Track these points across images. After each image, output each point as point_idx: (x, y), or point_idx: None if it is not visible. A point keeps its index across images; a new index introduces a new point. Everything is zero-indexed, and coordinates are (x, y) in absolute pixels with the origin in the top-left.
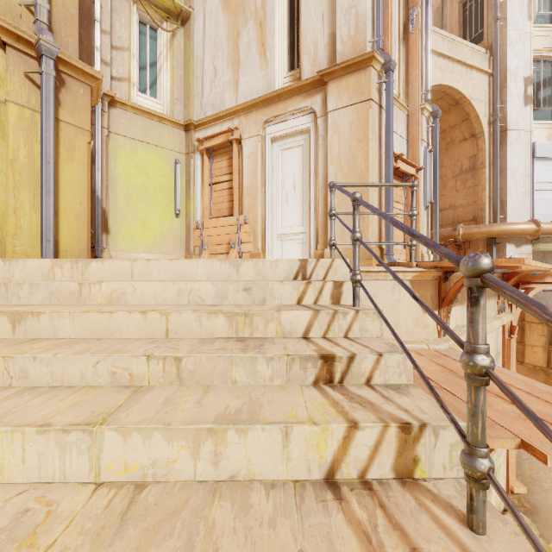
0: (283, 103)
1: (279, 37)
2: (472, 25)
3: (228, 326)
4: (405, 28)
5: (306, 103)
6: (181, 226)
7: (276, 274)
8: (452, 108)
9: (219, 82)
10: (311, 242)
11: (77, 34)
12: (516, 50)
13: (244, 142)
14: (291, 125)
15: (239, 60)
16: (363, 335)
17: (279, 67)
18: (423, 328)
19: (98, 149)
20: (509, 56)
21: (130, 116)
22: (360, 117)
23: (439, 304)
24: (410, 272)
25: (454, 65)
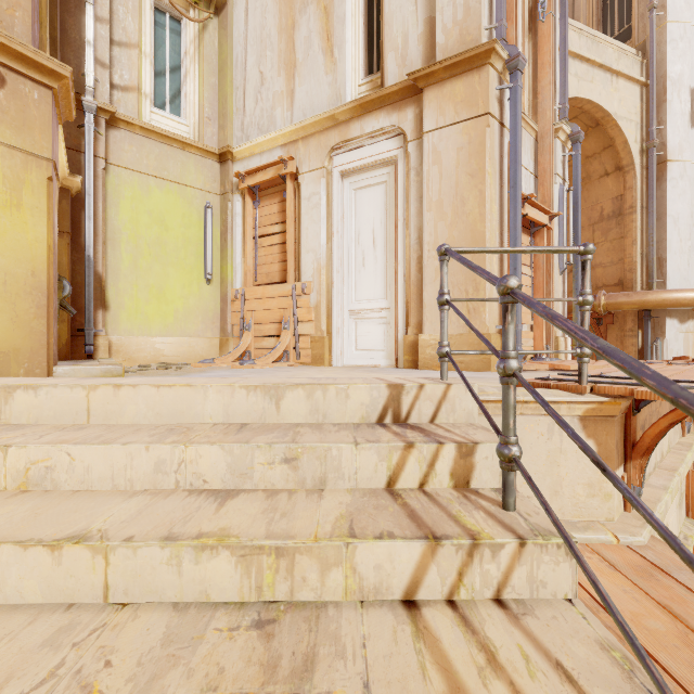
0: (357, 121)
1: (351, 27)
2: (615, 18)
3: (241, 576)
4: (532, 15)
5: (391, 120)
6: (214, 296)
7: (346, 412)
8: (590, 130)
9: (267, 93)
10: (399, 323)
11: (29, 6)
12: (679, 50)
13: (302, 178)
14: (370, 153)
15: (295, 62)
16: (535, 595)
17: (352, 70)
18: (602, 499)
19: (90, 188)
20: (670, 59)
21: (140, 141)
22: (473, 140)
23: (626, 454)
24: (580, 403)
25: (594, 71)
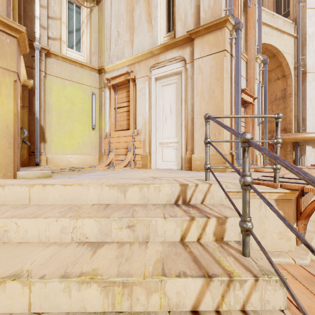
0: (163, 54)
1: (160, 10)
2: (282, 6)
3: (103, 298)
4: (245, 4)
5: (179, 53)
6: (96, 136)
7: (159, 198)
8: (270, 58)
9: (121, 41)
10: (182, 149)
11: None
12: (312, 21)
13: (137, 81)
14: (169, 69)
15: (134, 26)
16: (263, 308)
17: (161, 30)
18: (286, 240)
19: (37, 85)
20: (308, 25)
21: (61, 63)
22: (218, 63)
23: (297, 217)
24: (275, 193)
25: (273, 31)
